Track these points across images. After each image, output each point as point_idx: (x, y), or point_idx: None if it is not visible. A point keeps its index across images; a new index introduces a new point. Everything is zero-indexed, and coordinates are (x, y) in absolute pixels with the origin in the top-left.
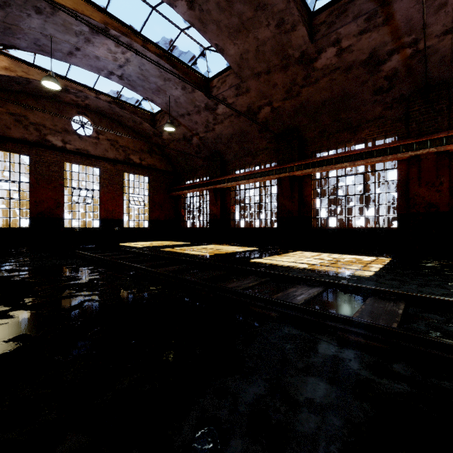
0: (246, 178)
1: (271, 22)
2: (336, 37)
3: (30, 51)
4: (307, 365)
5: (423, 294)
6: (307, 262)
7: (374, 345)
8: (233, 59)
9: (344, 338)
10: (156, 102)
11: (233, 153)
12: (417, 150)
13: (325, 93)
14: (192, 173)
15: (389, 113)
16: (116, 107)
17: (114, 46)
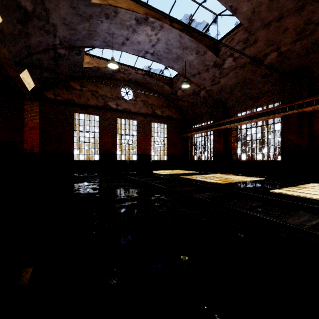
0: (249, 118)
1: None
2: None
3: (101, 47)
4: None
5: None
6: None
7: None
8: (244, 16)
9: None
10: (174, 68)
11: (235, 99)
12: None
13: None
14: (198, 119)
15: None
16: (147, 78)
17: (150, 30)
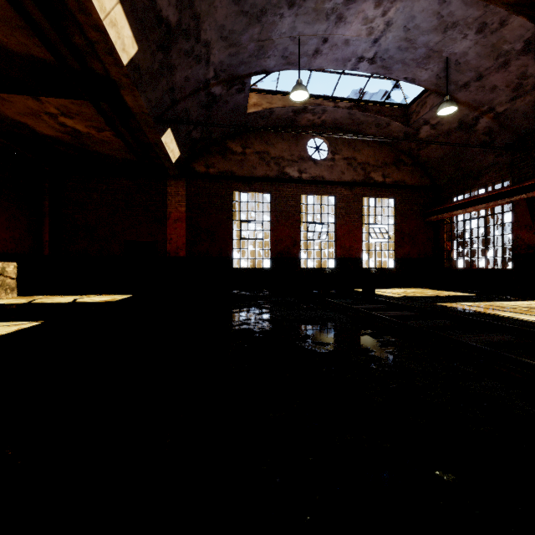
0: None
1: None
2: None
3: (276, 70)
4: None
5: None
6: None
7: None
8: None
9: None
10: (418, 80)
11: None
12: None
13: None
14: (467, 182)
15: None
16: (356, 113)
17: (372, 8)
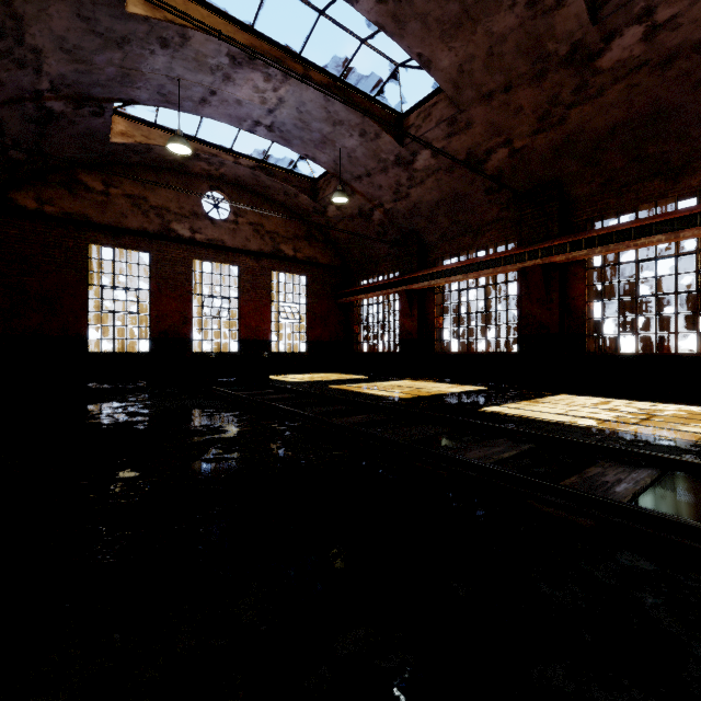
0: (463, 270)
1: None
2: (645, 6)
3: (152, 104)
4: None
5: None
6: (590, 415)
7: None
8: (446, 76)
9: None
10: (319, 160)
11: (439, 231)
12: None
13: (615, 112)
14: (371, 268)
15: None
16: (261, 175)
17: (262, 81)
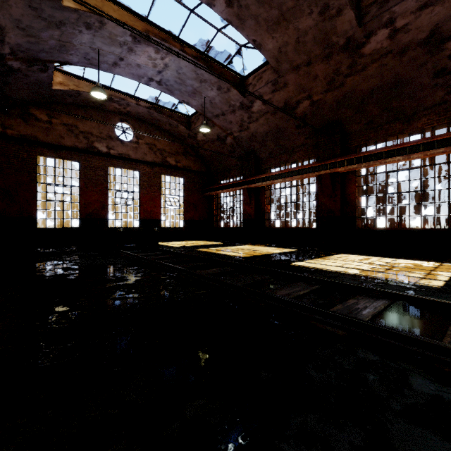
0: (282, 176)
1: (314, 9)
2: (389, 17)
3: (80, 65)
4: (406, 407)
5: None
6: (356, 267)
7: None
8: (270, 54)
9: (443, 372)
10: (191, 104)
11: (268, 151)
12: None
13: (373, 80)
14: (225, 173)
15: None
16: (154, 112)
17: (154, 53)
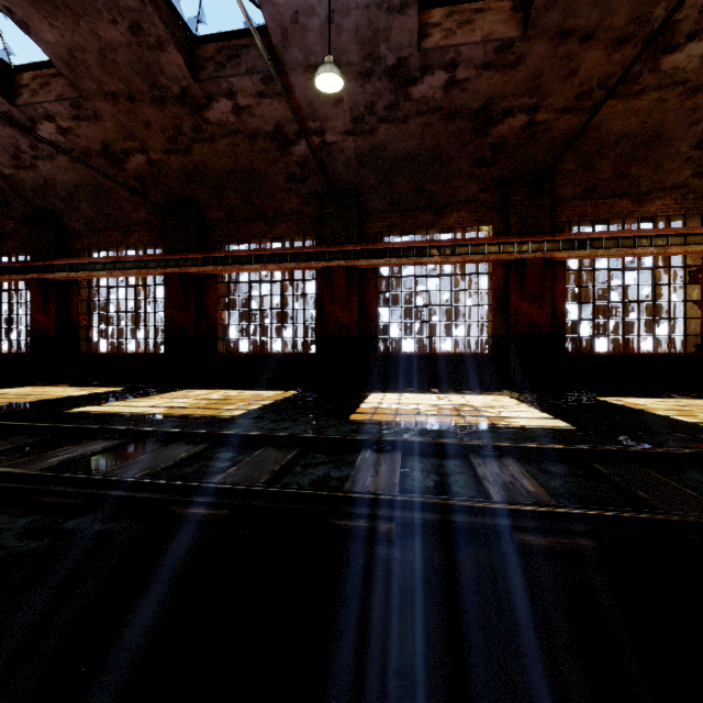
0: (108, 267)
1: (119, 19)
2: (229, 88)
3: None
4: None
5: (260, 430)
6: (175, 404)
7: (67, 503)
8: (54, 51)
9: (38, 503)
10: None
11: (83, 219)
12: (329, 261)
13: (227, 160)
14: None
15: (307, 210)
16: None
17: None
